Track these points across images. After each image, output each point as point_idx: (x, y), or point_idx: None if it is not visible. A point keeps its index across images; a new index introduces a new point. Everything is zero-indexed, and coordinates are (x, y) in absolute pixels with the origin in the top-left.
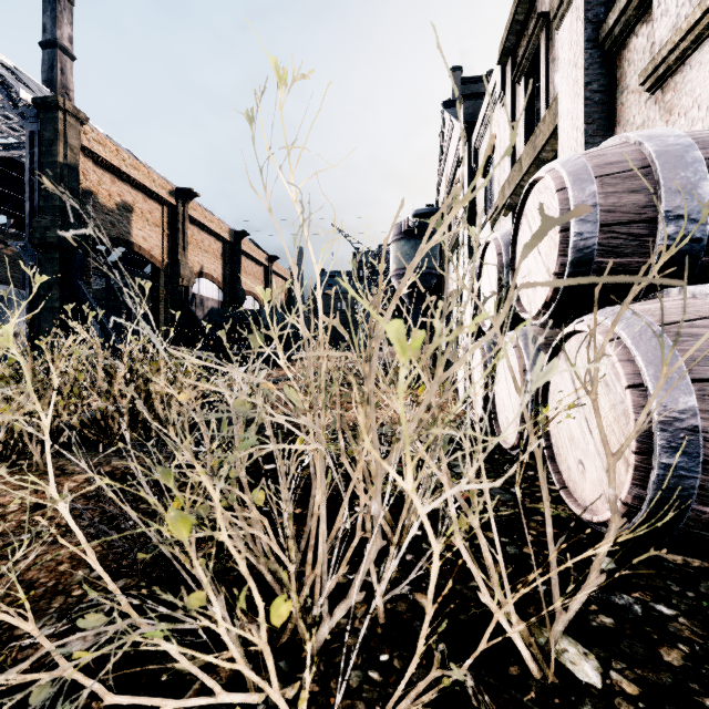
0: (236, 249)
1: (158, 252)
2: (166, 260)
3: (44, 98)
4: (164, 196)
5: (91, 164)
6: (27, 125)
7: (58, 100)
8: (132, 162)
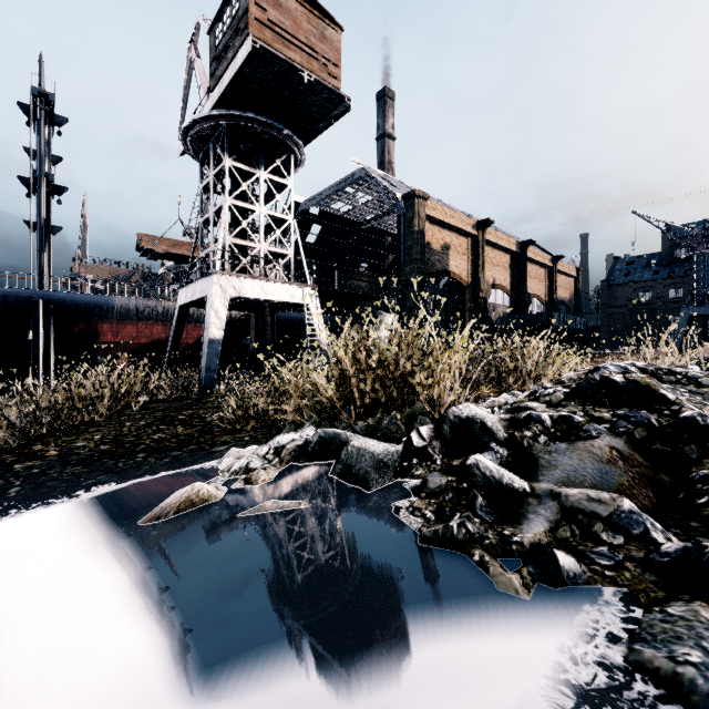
0: (522, 258)
1: (465, 274)
2: (470, 280)
3: (408, 193)
4: (469, 231)
5: (428, 224)
6: (397, 212)
7: (415, 192)
8: (450, 213)
